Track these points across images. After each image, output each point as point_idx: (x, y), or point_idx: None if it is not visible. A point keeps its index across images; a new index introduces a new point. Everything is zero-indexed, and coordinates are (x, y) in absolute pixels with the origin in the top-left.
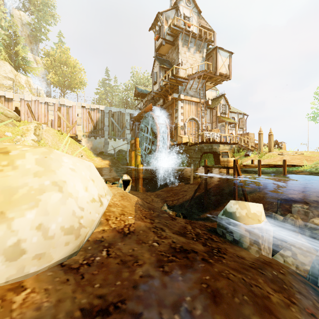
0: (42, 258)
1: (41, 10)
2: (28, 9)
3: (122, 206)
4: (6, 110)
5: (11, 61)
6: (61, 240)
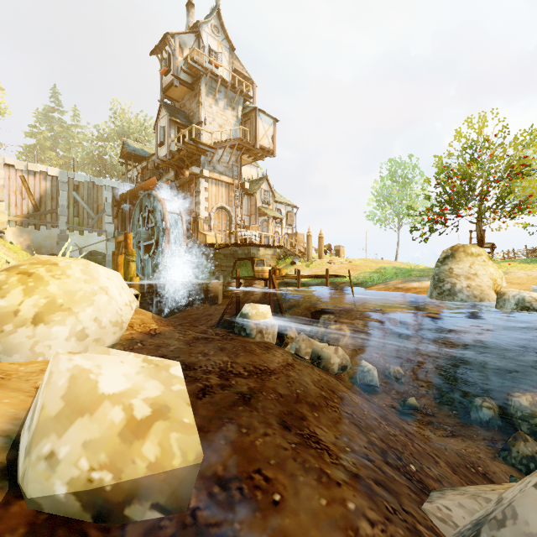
0: (99, 342)
1: None
2: None
3: (139, 318)
4: None
5: None
6: (110, 330)
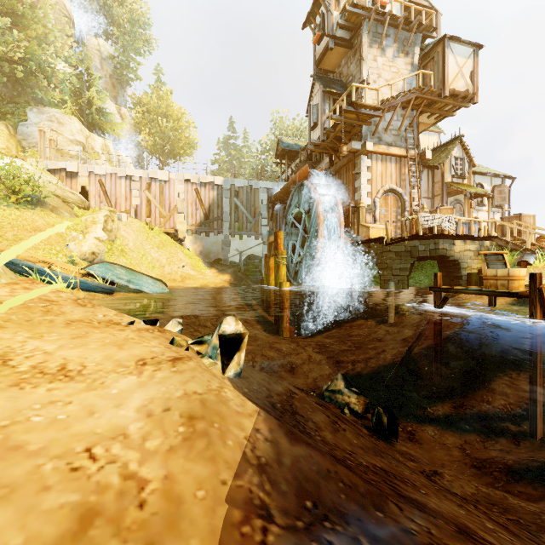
0: None
1: (129, 32)
2: (111, 35)
3: (159, 508)
4: (67, 192)
5: (82, 116)
6: None
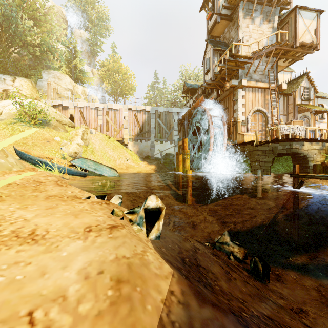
0: None
1: (97, 25)
2: (87, 27)
3: None
4: (62, 118)
5: (71, 74)
6: None
